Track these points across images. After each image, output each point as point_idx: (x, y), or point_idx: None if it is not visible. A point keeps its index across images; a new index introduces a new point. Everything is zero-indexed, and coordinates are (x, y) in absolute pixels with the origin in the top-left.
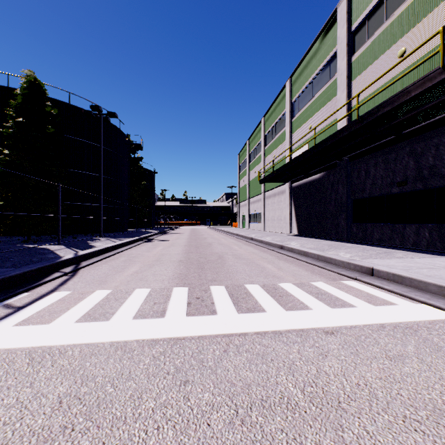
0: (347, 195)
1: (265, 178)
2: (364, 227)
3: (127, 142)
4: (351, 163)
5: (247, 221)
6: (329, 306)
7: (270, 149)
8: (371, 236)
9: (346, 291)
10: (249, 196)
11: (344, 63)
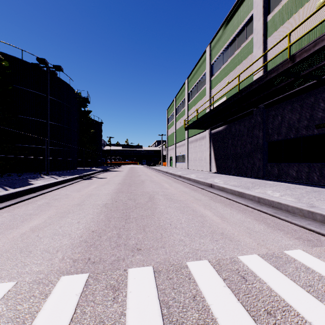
0: (263, 138)
1: (190, 125)
2: (280, 165)
3: (76, 96)
4: (267, 110)
5: (174, 161)
6: None
7: (192, 103)
8: (287, 174)
9: None
10: (175, 141)
11: (260, 23)
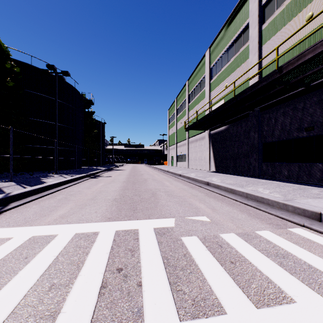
0: (258, 139)
1: (190, 126)
2: (273, 165)
3: (81, 98)
4: (261, 113)
5: (175, 160)
6: (315, 291)
7: (192, 105)
8: (280, 173)
9: (310, 249)
10: (176, 141)
11: (255, 31)
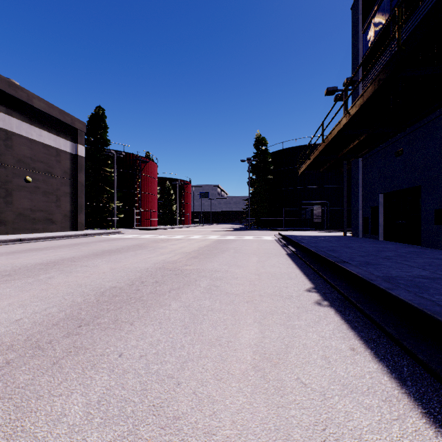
0: None
1: None
2: None
3: None
4: None
5: None
6: None
7: None
8: None
9: None
10: None
11: None
